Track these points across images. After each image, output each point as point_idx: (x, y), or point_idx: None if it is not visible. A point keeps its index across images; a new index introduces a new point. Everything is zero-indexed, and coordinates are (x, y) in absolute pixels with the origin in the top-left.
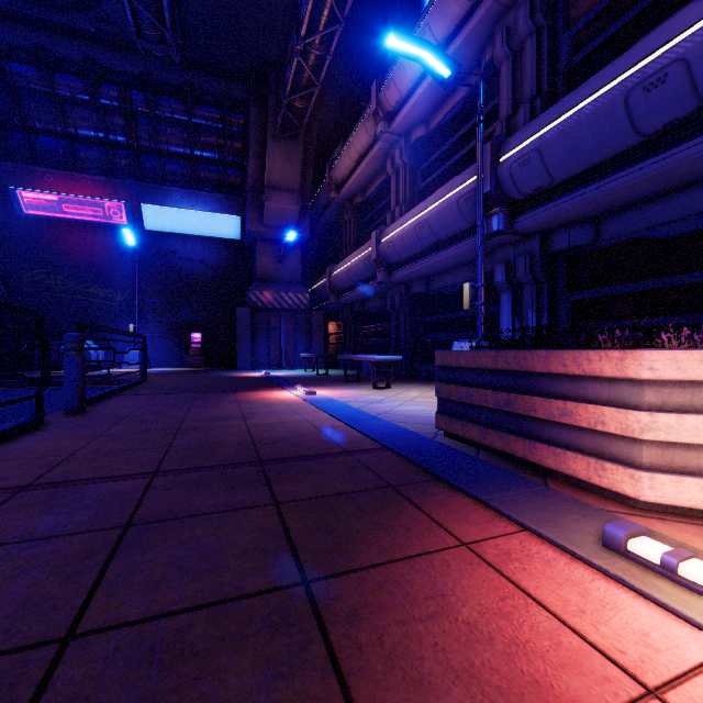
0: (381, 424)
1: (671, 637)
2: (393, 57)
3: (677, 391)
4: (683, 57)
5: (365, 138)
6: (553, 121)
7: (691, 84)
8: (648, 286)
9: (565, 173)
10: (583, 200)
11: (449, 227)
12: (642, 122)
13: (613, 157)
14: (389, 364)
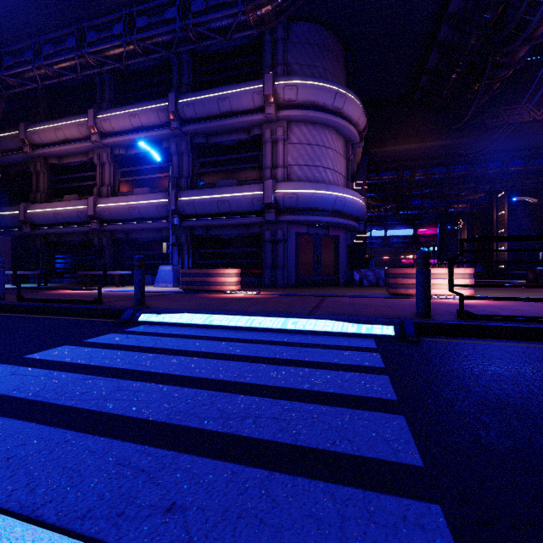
0: (162, 291)
1: (231, 295)
2: (99, 95)
3: (230, 274)
4: (229, 200)
5: (76, 133)
6: (198, 196)
7: (230, 207)
8: (220, 251)
9: (200, 213)
10: (206, 223)
11: (151, 214)
12: (220, 209)
13: (213, 214)
14: (123, 275)
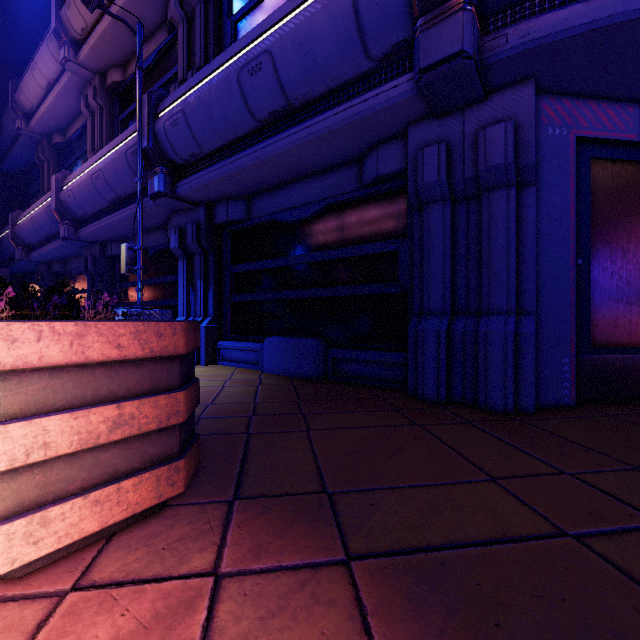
0: None
1: None
2: None
3: None
4: (270, 50)
5: (51, 62)
6: (194, 85)
7: (278, 78)
8: (280, 263)
9: (209, 143)
10: (223, 173)
11: (124, 183)
12: (253, 105)
13: (242, 137)
14: None
